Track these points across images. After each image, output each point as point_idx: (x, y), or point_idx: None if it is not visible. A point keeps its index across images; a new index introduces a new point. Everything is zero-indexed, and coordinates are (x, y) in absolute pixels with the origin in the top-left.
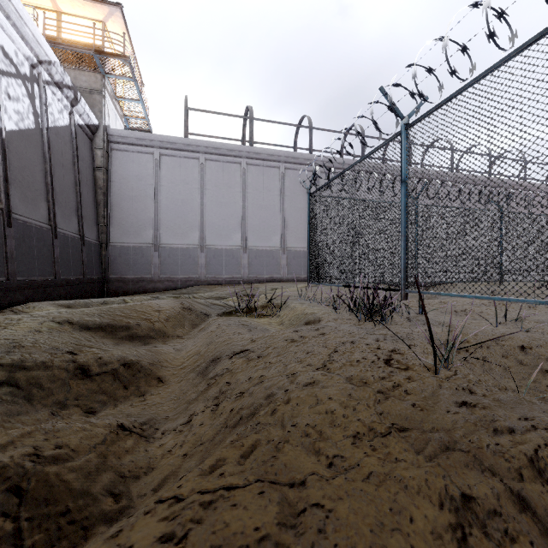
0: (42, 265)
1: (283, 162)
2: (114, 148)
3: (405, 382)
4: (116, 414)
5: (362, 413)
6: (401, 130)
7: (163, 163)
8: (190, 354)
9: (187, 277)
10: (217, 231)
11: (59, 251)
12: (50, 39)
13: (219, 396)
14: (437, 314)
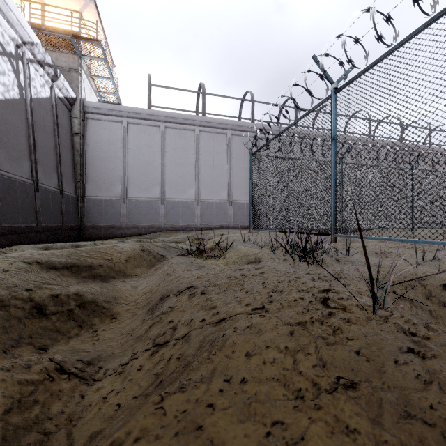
0: (25, 214)
1: (230, 129)
2: (89, 117)
3: (345, 325)
4: (66, 350)
5: (303, 363)
6: (331, 94)
7: (130, 130)
8: (144, 291)
9: (150, 225)
10: (174, 187)
11: (41, 202)
12: (36, 26)
13: (161, 334)
14: (361, 256)
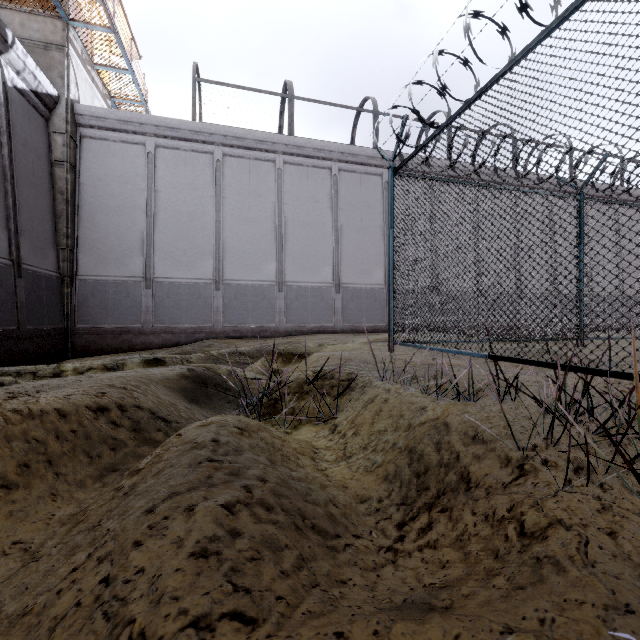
0: None
1: (337, 160)
2: (85, 135)
3: None
4: None
5: None
6: None
7: (161, 158)
8: None
9: (196, 327)
10: (239, 259)
11: None
12: None
13: None
14: None
